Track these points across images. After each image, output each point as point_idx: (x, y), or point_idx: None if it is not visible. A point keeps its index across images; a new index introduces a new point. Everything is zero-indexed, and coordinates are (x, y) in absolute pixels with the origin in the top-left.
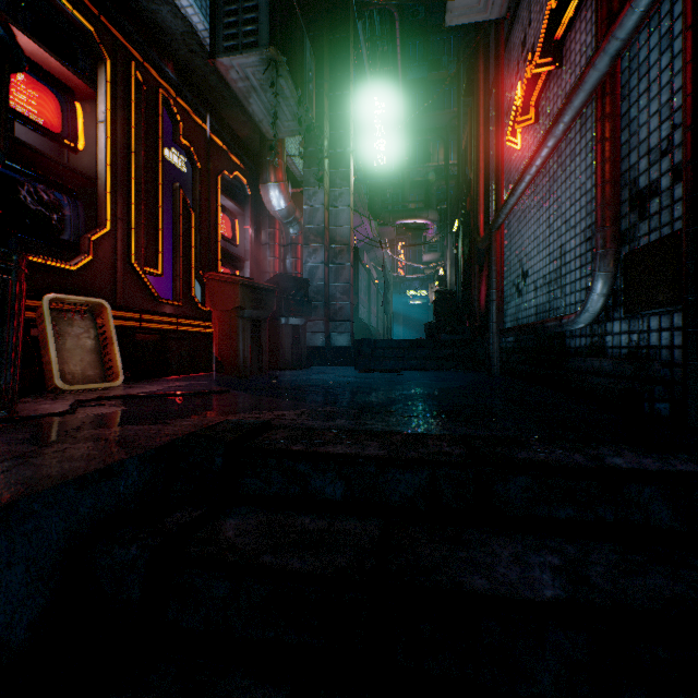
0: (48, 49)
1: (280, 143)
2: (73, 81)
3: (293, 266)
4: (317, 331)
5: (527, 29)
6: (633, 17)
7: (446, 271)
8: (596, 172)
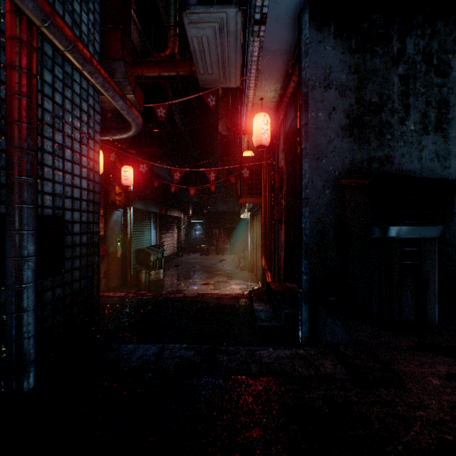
0: None
1: None
2: None
3: None
4: None
5: None
6: (40, 18)
7: None
8: None
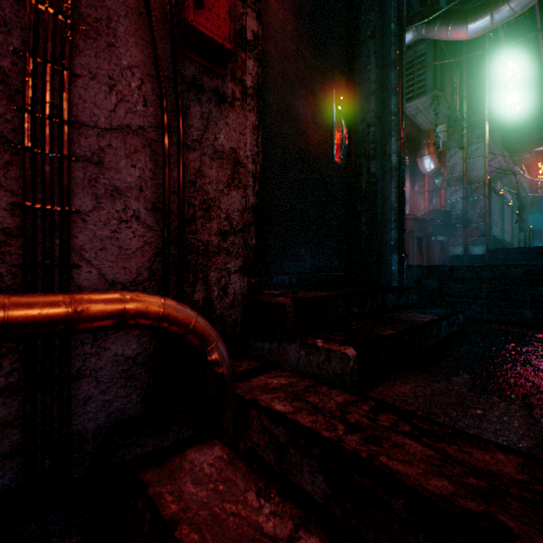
0: None
1: (431, 130)
2: None
3: (438, 204)
4: (457, 244)
5: None
6: None
7: None
8: None
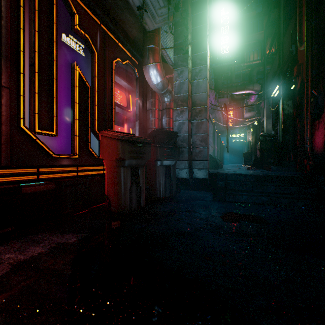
0: None
1: (156, 34)
2: None
3: (167, 123)
4: (183, 167)
5: None
6: None
7: (263, 122)
8: None
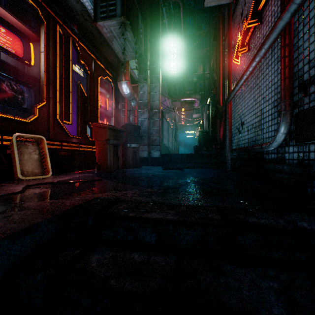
0: (16, 17)
1: (127, 63)
2: (29, 32)
3: (133, 120)
4: (144, 150)
5: (243, 7)
6: None
7: (204, 122)
8: (281, 73)
